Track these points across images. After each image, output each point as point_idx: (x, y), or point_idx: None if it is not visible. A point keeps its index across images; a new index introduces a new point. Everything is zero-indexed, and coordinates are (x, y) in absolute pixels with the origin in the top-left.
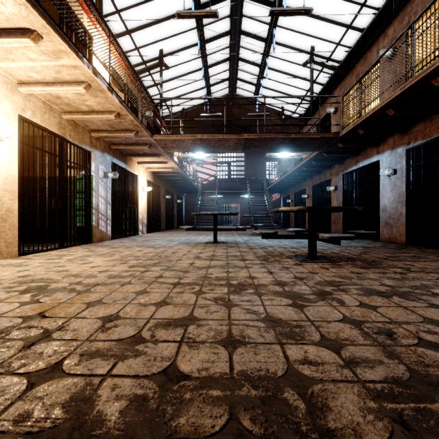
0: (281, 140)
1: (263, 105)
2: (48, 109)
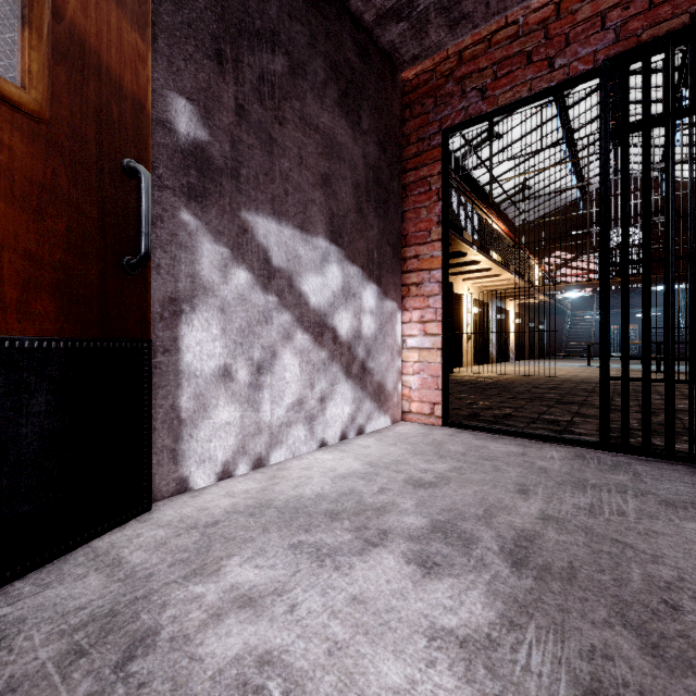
0: (661, 277)
1: (678, 180)
2: (478, 289)
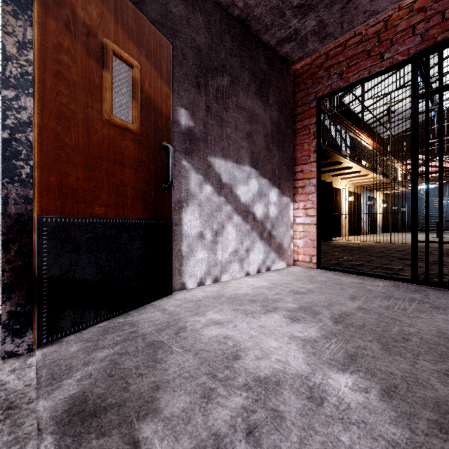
0: None
1: None
2: (353, 184)
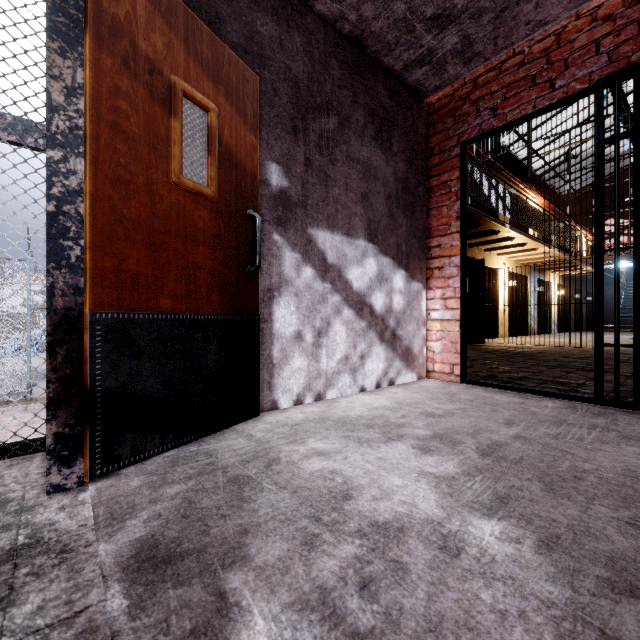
0: None
1: None
2: (515, 262)
